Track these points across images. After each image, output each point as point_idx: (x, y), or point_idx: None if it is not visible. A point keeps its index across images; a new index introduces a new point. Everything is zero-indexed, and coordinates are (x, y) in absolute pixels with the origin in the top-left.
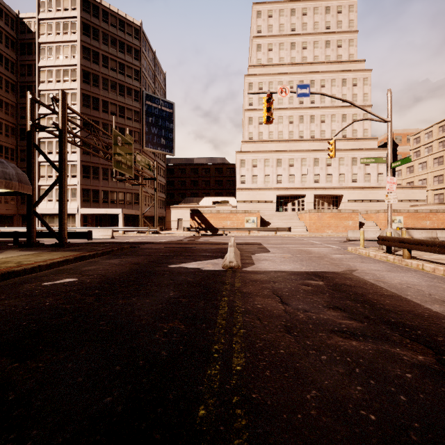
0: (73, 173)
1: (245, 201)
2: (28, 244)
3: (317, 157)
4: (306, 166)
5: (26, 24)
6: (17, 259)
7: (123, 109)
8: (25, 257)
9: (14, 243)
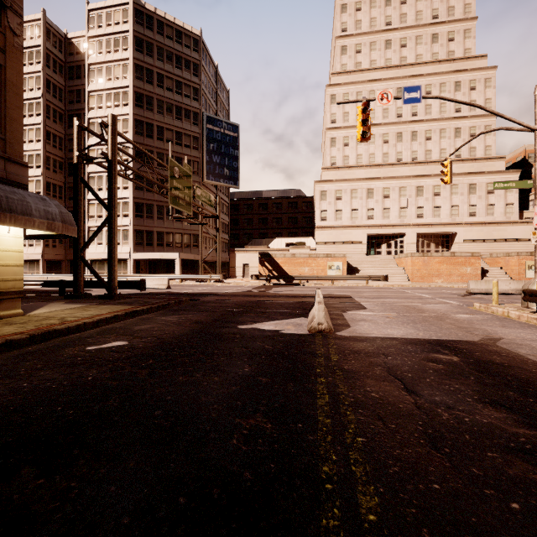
0: (124, 212)
1: (326, 243)
2: (75, 295)
3: (421, 185)
4: (406, 197)
5: (74, 45)
6: (61, 314)
7: (180, 135)
8: (70, 312)
9: (60, 294)
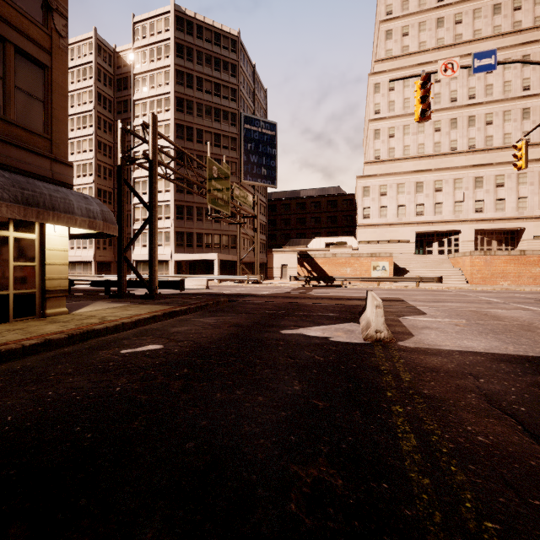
0: (166, 214)
1: (369, 242)
2: (119, 294)
3: (480, 175)
4: (461, 189)
5: (122, 58)
6: (103, 313)
7: (219, 137)
8: (111, 311)
9: (106, 293)
